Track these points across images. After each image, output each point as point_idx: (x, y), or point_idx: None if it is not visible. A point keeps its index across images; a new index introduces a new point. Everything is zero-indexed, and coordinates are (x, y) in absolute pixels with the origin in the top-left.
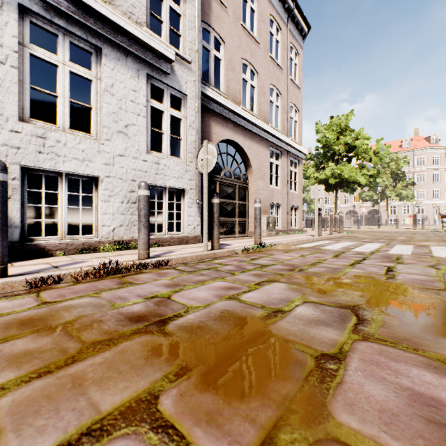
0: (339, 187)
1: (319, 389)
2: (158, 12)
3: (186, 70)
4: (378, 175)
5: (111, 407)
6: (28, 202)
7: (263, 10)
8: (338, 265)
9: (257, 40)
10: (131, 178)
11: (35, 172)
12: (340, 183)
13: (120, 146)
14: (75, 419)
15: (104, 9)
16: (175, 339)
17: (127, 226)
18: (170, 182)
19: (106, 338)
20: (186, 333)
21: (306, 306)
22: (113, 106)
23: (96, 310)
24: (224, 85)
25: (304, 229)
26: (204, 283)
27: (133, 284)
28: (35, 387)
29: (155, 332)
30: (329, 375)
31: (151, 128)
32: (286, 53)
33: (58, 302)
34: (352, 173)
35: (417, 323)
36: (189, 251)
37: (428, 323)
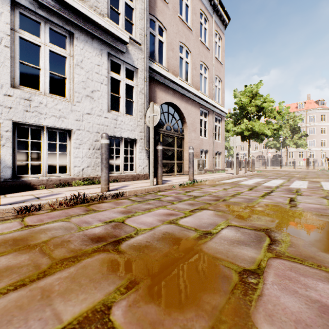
0: (251, 138)
1: (243, 301)
2: (116, 6)
3: (137, 50)
4: (280, 129)
5: (71, 317)
6: (20, 149)
7: (195, 6)
8: (252, 197)
9: (190, 28)
10: (96, 130)
11: (23, 126)
12: (252, 135)
13: (87, 107)
14: (40, 328)
15: (76, 3)
16: (126, 256)
17: (93, 167)
18: (125, 133)
19: (72, 255)
20: (135, 251)
21: (230, 229)
22: (83, 77)
23: (66, 232)
24: (165, 61)
25: (225, 169)
26: (150, 211)
27: (96, 211)
28: (10, 298)
29: (111, 251)
30: (251, 289)
31: (111, 93)
32: (212, 38)
33: (37, 226)
34: (261, 127)
35: (318, 243)
36: (140, 185)
37: (326, 243)
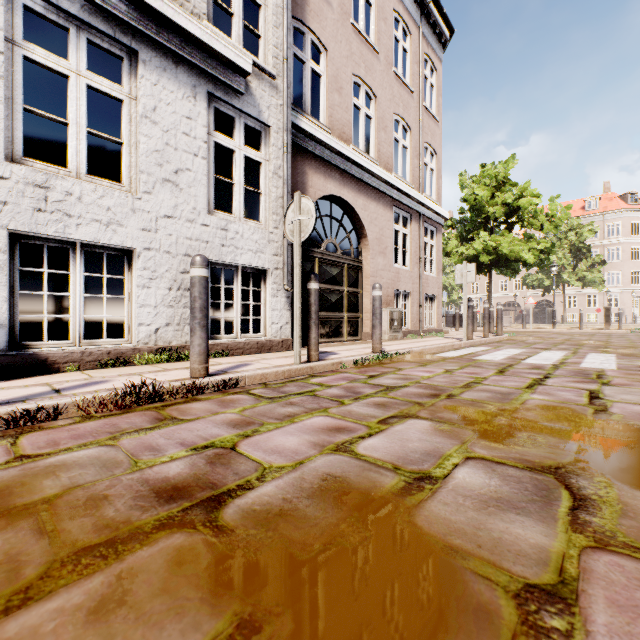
0: (495, 268)
1: None
2: (227, 3)
3: (268, 89)
4: (553, 249)
5: None
6: (37, 289)
7: (384, 4)
8: (508, 388)
9: (375, 48)
10: (184, 251)
11: (32, 241)
12: (496, 262)
13: (166, 203)
14: None
15: None
16: (234, 542)
17: (178, 326)
18: (244, 258)
19: (104, 539)
20: (256, 528)
21: (473, 468)
22: (156, 141)
23: (103, 473)
24: (325, 114)
25: (444, 329)
26: (294, 421)
27: (177, 421)
28: None
29: (199, 526)
30: None
31: (215, 176)
32: (417, 68)
33: (42, 457)
34: (515, 247)
35: None
36: (273, 363)
37: None
